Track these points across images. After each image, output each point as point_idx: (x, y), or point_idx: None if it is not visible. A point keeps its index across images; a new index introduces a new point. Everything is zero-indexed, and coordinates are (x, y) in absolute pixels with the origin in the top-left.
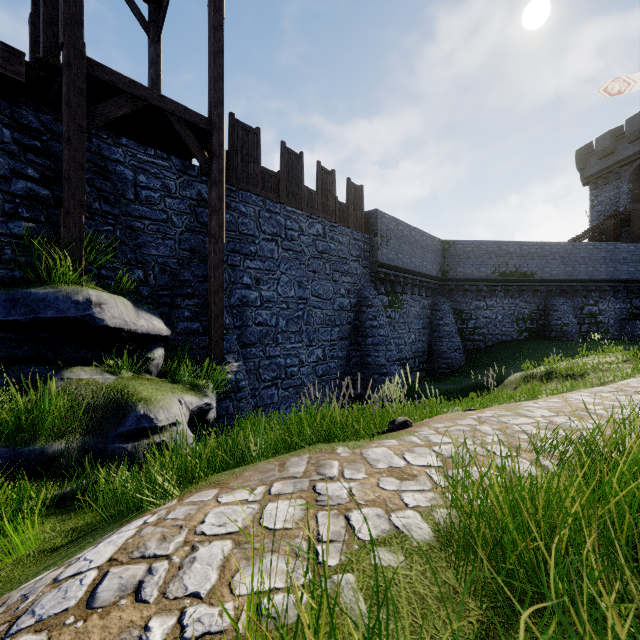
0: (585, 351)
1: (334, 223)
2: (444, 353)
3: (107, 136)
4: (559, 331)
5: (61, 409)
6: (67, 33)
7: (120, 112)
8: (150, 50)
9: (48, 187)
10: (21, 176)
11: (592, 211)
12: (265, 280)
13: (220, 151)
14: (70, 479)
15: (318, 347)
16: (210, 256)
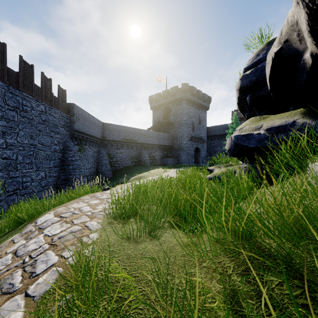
0: (152, 168)
1: (51, 106)
2: (104, 172)
3: None
4: (144, 162)
5: None
6: None
7: None
8: None
9: None
10: None
11: (153, 119)
12: (9, 133)
13: None
14: None
15: (42, 171)
16: None
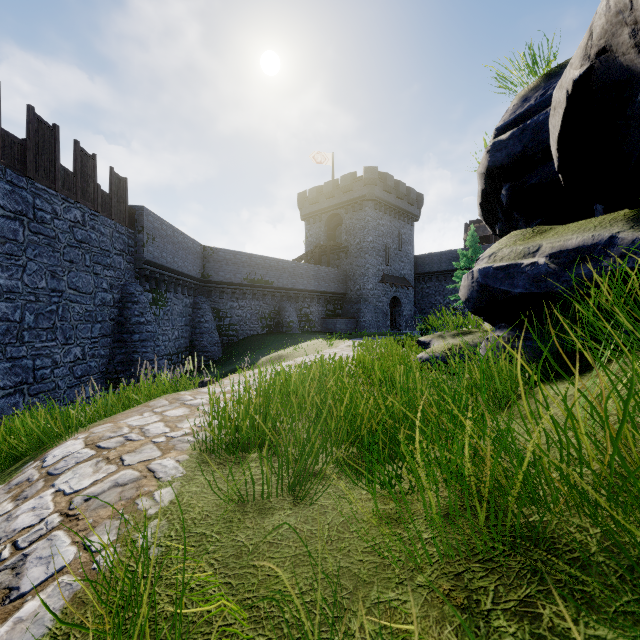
0: (303, 339)
1: (95, 212)
2: (205, 347)
3: None
4: (288, 326)
5: None
6: None
7: None
8: None
9: None
10: None
11: (307, 240)
12: (5, 266)
13: None
14: None
15: (76, 345)
16: None
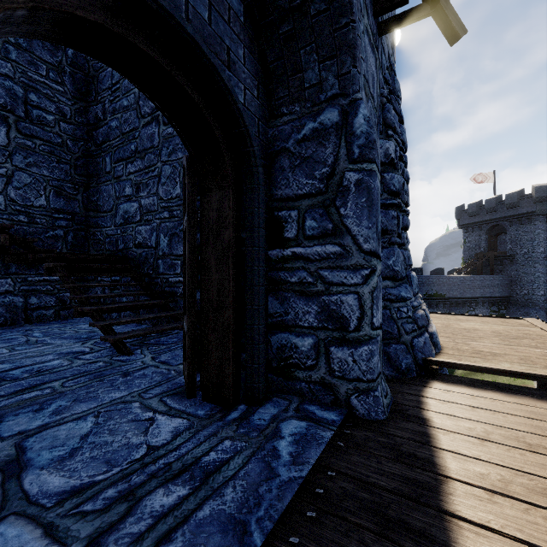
0: None
1: None
2: None
3: None
4: None
5: None
6: None
7: None
8: None
9: None
10: None
11: (464, 245)
12: None
13: None
14: None
15: None
16: None
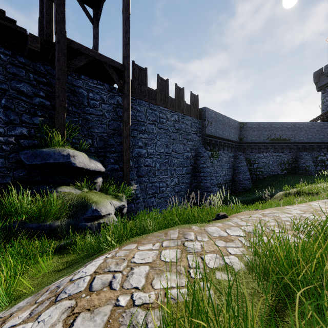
0: (319, 180)
1: (183, 114)
2: (241, 181)
3: (75, 75)
4: (304, 170)
5: (57, 206)
6: (58, 27)
7: (81, 63)
8: (93, 31)
9: (49, 100)
10: (37, 96)
11: (322, 105)
12: (149, 144)
13: (128, 80)
14: (63, 239)
15: (175, 177)
16: (123, 132)
